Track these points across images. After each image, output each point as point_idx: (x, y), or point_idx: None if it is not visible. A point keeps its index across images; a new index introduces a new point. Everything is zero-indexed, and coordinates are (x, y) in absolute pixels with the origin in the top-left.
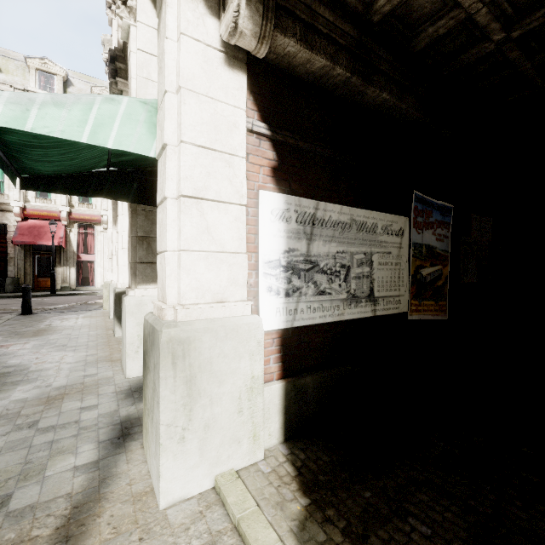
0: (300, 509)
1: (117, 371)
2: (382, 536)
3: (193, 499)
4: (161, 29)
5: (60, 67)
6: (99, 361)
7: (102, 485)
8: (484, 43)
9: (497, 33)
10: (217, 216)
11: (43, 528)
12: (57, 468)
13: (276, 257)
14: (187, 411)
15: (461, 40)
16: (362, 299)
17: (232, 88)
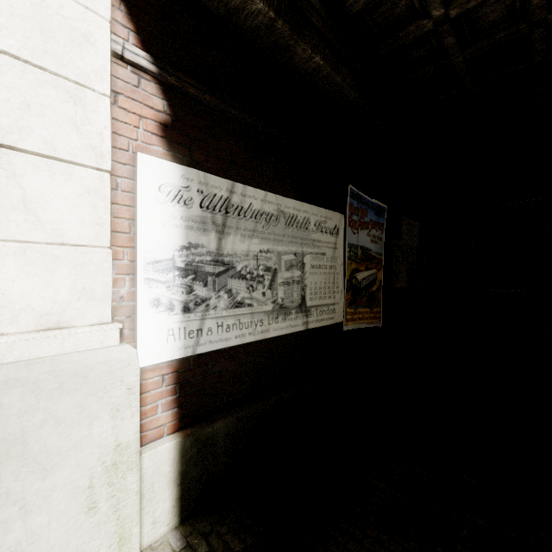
0: None
1: None
2: None
3: None
4: None
5: None
6: None
7: None
8: (422, 20)
9: (437, 7)
10: (48, 183)
11: None
12: None
13: (167, 255)
14: None
15: (400, 10)
16: (292, 310)
17: None
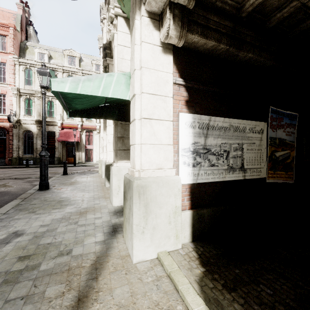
0: (200, 272)
1: (108, 203)
2: (244, 290)
3: (148, 261)
4: (132, 39)
5: (77, 53)
6: (99, 197)
7: (107, 250)
8: None
9: None
10: (158, 127)
11: (86, 263)
12: (88, 241)
13: (187, 146)
14: (145, 220)
15: (299, 17)
16: (236, 169)
17: (165, 63)
